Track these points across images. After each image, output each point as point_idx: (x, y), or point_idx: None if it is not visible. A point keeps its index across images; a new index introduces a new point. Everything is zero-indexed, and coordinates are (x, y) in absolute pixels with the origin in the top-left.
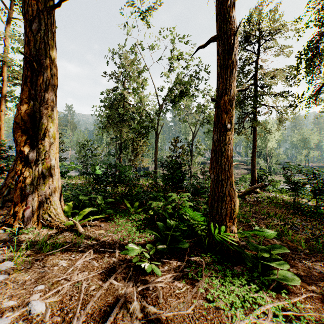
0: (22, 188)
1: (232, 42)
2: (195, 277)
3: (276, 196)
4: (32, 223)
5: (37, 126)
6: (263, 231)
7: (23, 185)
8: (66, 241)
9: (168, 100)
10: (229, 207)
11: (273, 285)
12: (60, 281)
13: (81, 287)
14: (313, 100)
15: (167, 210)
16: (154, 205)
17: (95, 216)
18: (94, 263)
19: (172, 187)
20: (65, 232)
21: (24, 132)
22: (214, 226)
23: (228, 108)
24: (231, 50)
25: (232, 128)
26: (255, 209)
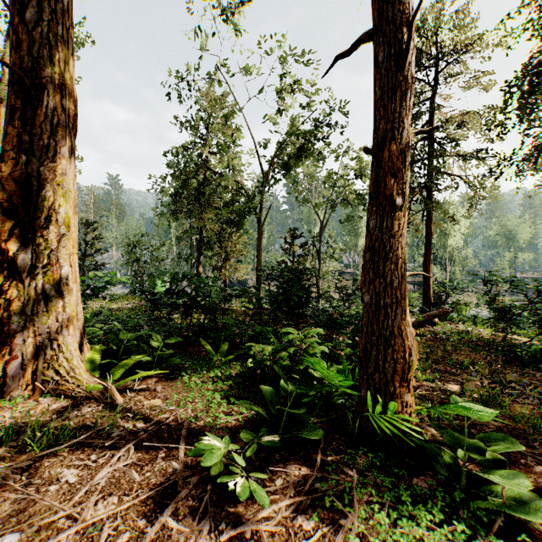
0: (3, 321)
1: (406, 40)
2: (339, 504)
3: (468, 330)
4: (23, 387)
5: (34, 203)
6: (472, 408)
7: (5, 315)
8: (84, 424)
9: (281, 165)
10: (401, 358)
11: (498, 523)
12: (56, 522)
13: (98, 538)
14: (532, 164)
15: (281, 361)
16: (255, 351)
17: (146, 373)
18: (134, 475)
19: (288, 316)
20: (86, 403)
21: (8, 215)
22: (372, 394)
23: (398, 167)
24: (405, 54)
25: (405, 206)
26: (435, 355)
